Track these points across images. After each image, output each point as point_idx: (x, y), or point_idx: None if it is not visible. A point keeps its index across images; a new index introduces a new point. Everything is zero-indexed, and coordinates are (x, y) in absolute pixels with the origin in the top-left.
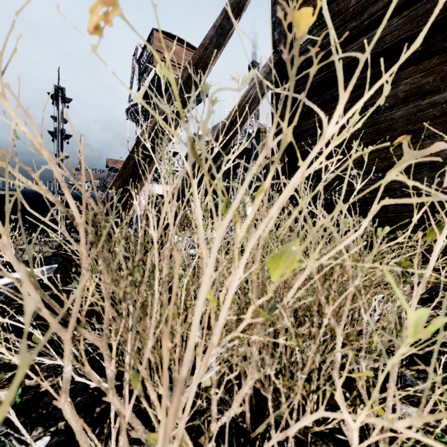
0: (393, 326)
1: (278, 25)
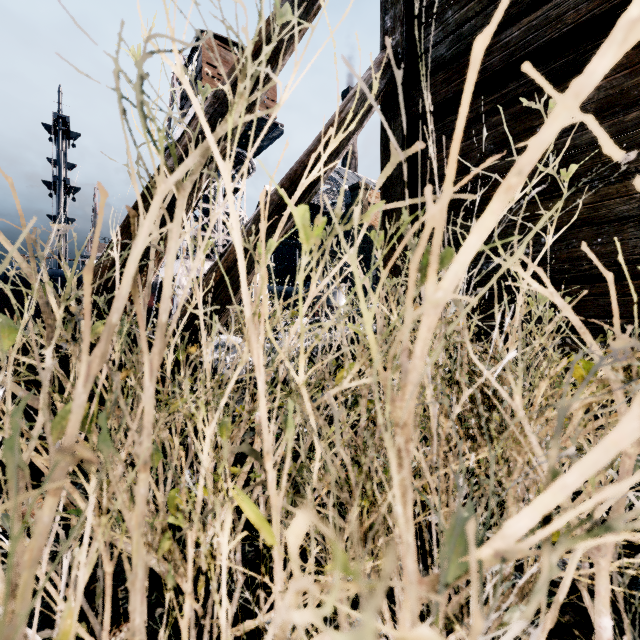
0: None
1: (391, 5)
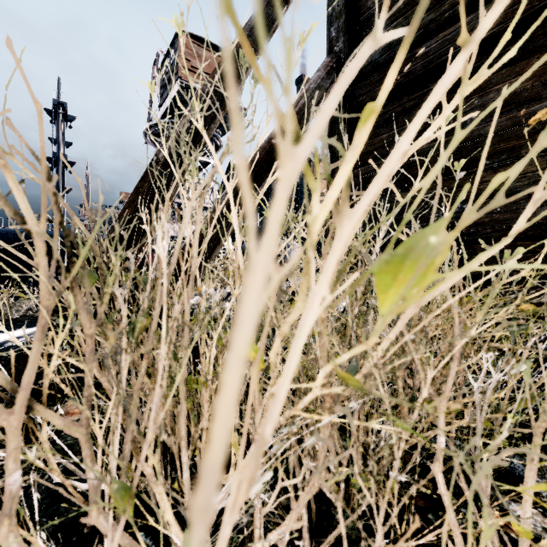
0: (528, 397)
1: (335, 19)
